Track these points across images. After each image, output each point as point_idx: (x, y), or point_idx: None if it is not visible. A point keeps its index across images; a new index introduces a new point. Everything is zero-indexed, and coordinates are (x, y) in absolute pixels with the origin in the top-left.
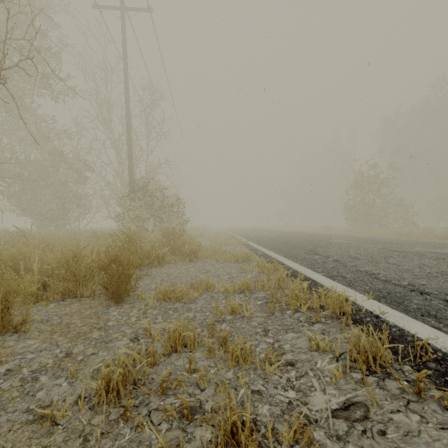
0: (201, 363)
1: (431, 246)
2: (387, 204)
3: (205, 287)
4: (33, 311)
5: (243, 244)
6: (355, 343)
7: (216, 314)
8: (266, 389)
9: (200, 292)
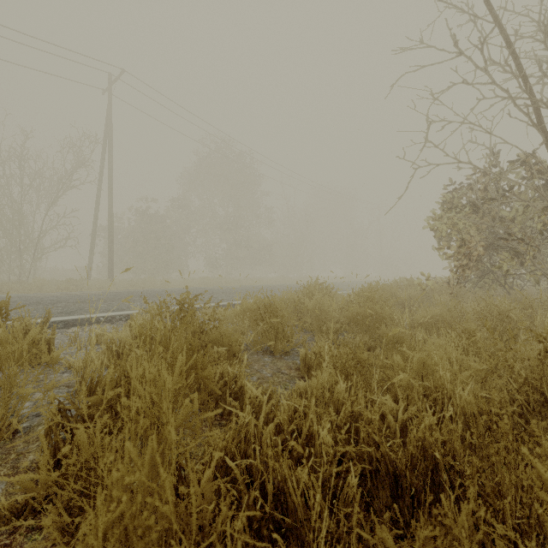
0: None
1: None
2: None
3: None
4: None
5: None
6: None
7: None
8: None
9: None
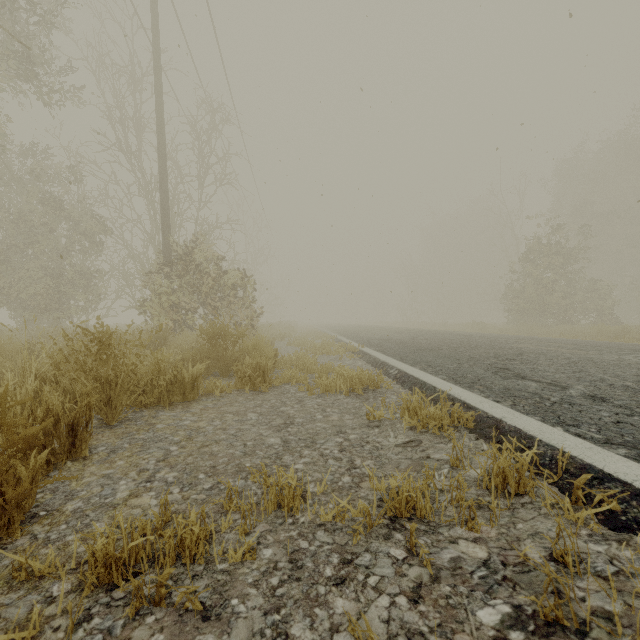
0: None
1: None
2: (572, 288)
3: (274, 501)
4: None
5: (356, 352)
6: None
7: None
8: None
9: (251, 544)
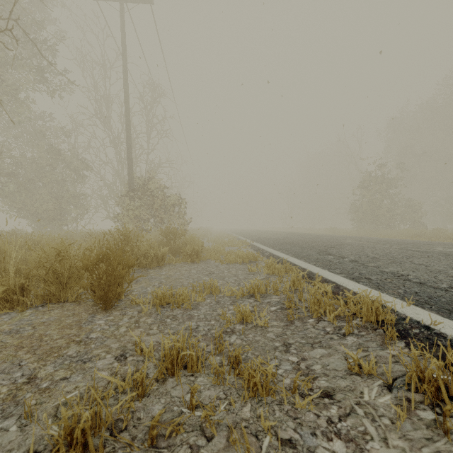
0: (207, 393)
1: (451, 246)
2: (395, 205)
3: (209, 290)
4: (4, 319)
5: (248, 245)
6: (406, 363)
7: (223, 323)
8: (300, 437)
9: (203, 296)
